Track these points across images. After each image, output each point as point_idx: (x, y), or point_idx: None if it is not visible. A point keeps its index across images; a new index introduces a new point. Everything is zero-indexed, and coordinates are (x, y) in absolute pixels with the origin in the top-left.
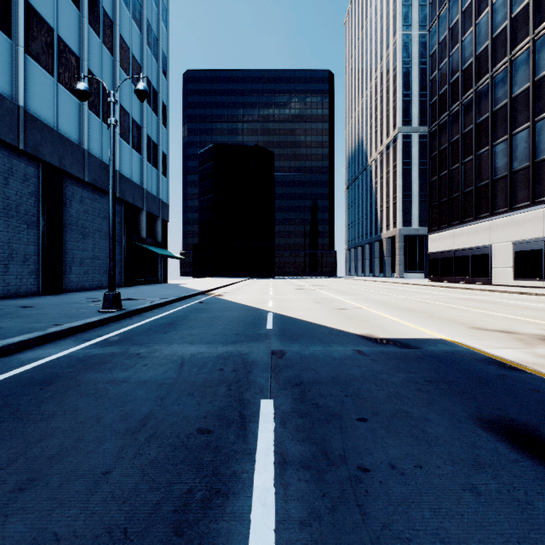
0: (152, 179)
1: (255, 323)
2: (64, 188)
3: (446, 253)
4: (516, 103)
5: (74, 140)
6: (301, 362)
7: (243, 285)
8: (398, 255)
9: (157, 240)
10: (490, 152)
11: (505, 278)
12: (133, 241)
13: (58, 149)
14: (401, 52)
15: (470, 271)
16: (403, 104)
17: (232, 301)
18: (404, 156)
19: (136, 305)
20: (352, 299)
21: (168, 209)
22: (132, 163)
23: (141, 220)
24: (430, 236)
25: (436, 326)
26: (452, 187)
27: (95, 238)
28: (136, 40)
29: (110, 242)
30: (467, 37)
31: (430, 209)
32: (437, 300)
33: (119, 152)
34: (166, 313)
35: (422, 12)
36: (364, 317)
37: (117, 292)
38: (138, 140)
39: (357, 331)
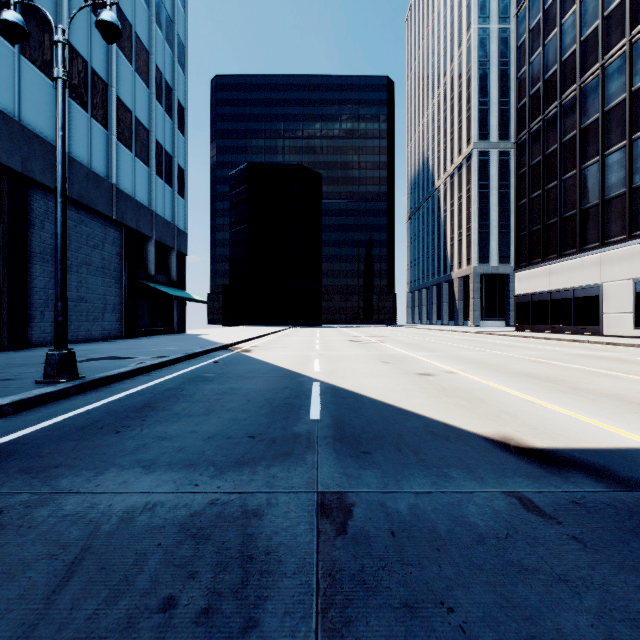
0: (165, 199)
1: (289, 405)
2: (32, 203)
3: (539, 295)
4: (638, 98)
5: (47, 137)
6: (397, 555)
7: (281, 336)
8: (473, 298)
9: (172, 278)
10: (601, 163)
11: (622, 327)
12: (137, 278)
13: (20, 147)
14: (477, 50)
15: (573, 317)
16: (479, 113)
17: (262, 361)
18: (480, 177)
19: (111, 369)
20: (432, 356)
21: (186, 240)
22: (136, 176)
23: (149, 251)
24: (518, 274)
25: (610, 413)
26: (548, 212)
27: (81, 274)
28: (142, 17)
29: (56, 269)
30: (569, 18)
31: (517, 240)
32: (553, 358)
33: (117, 160)
34: (151, 384)
35: (503, 1)
36: (470, 391)
37: (69, 350)
38: (144, 148)
39: (477, 427)
